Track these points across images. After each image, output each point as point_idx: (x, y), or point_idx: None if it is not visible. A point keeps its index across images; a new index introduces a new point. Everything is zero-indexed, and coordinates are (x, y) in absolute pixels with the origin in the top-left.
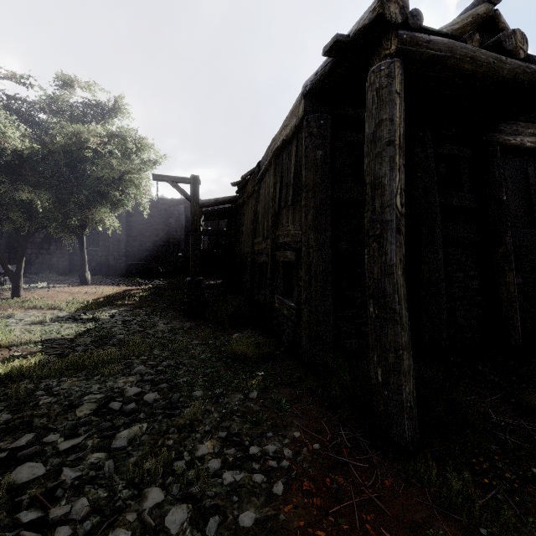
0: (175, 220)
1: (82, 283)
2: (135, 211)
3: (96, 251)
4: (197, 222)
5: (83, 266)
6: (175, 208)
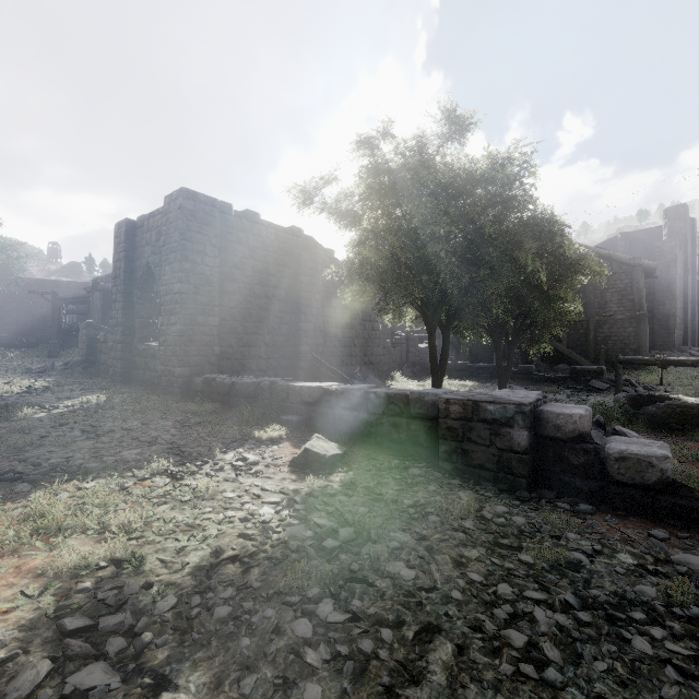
0: (41, 298)
1: None
2: None
3: None
4: (56, 314)
5: None
6: (41, 288)
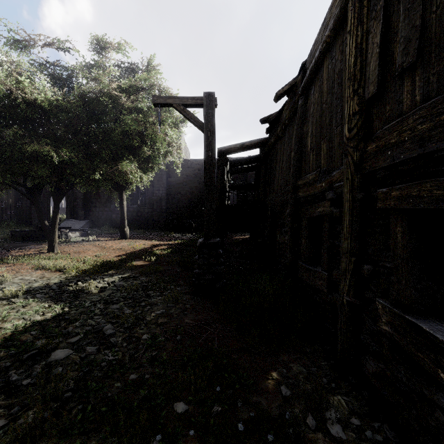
0: None
1: (122, 237)
2: (173, 172)
3: (144, 208)
4: (211, 159)
5: (122, 221)
6: None
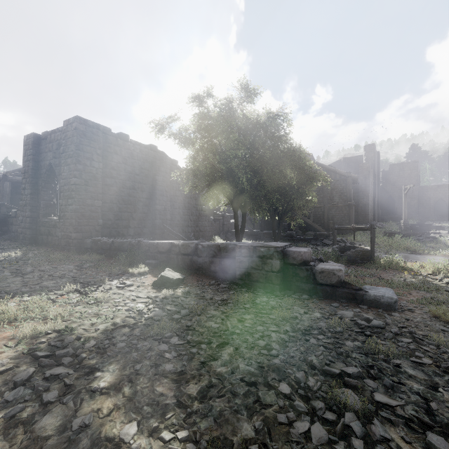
0: None
1: None
2: None
3: None
4: None
5: None
6: None
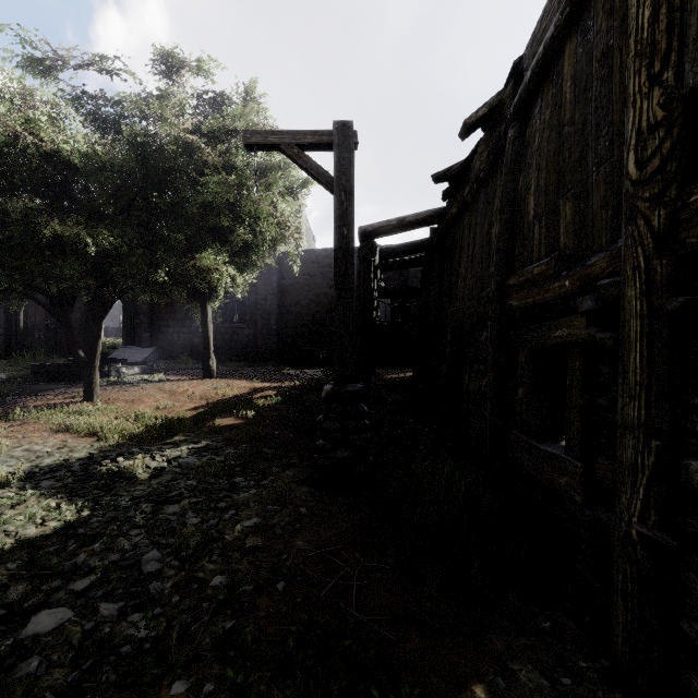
0: None
1: (205, 375)
2: (289, 270)
3: (242, 328)
4: (347, 241)
5: (206, 350)
6: None
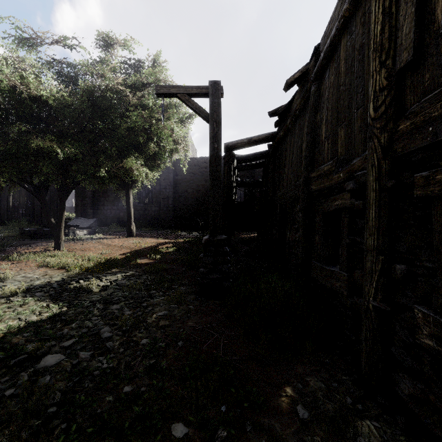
0: None
1: (128, 235)
2: (180, 170)
3: (151, 207)
4: (217, 151)
5: (129, 219)
6: None
